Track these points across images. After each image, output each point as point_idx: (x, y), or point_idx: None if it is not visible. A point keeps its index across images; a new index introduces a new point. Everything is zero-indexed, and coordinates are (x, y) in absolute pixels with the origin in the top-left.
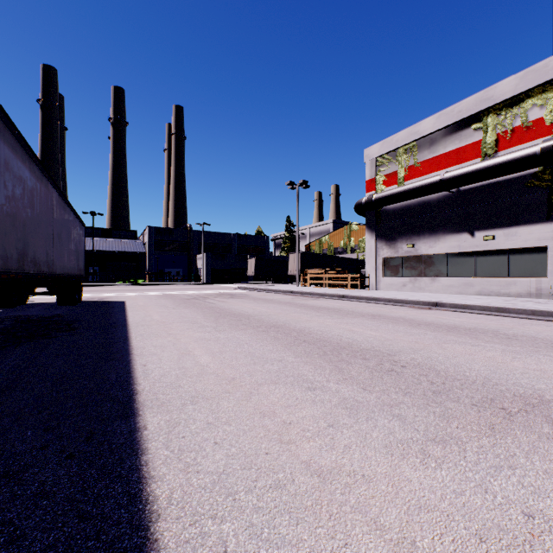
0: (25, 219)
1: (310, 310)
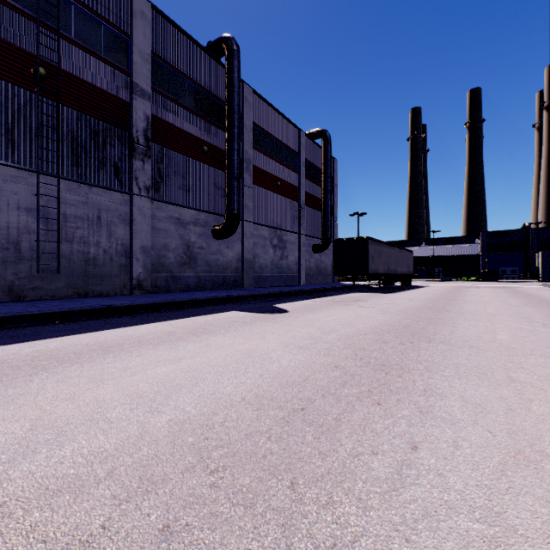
0: (388, 261)
1: (503, 292)
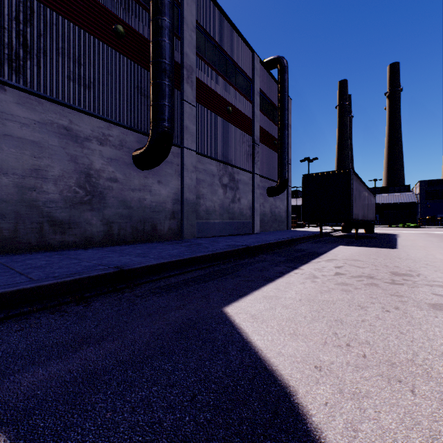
0: (363, 204)
1: None
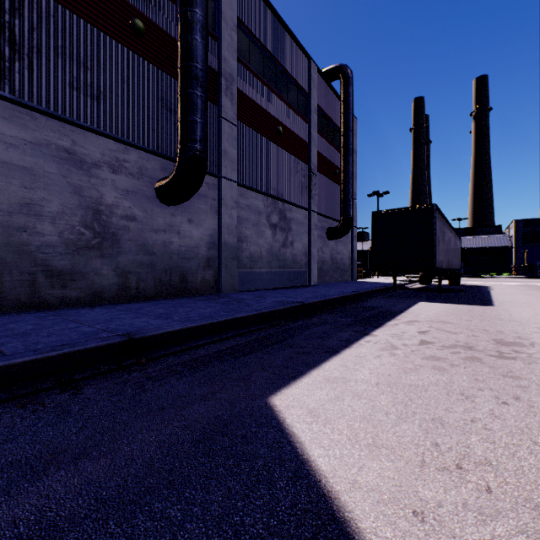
0: (448, 249)
1: None
